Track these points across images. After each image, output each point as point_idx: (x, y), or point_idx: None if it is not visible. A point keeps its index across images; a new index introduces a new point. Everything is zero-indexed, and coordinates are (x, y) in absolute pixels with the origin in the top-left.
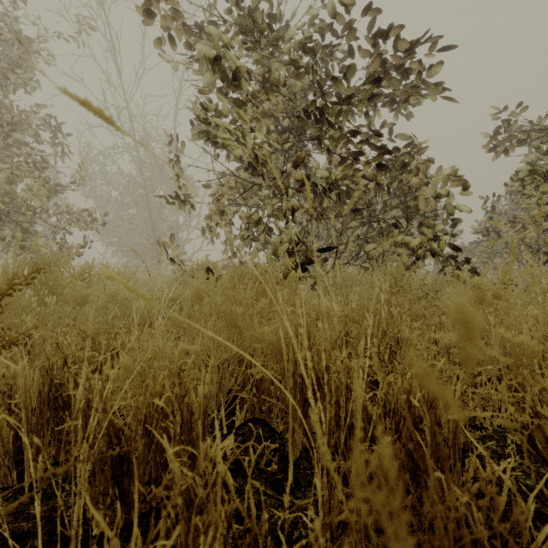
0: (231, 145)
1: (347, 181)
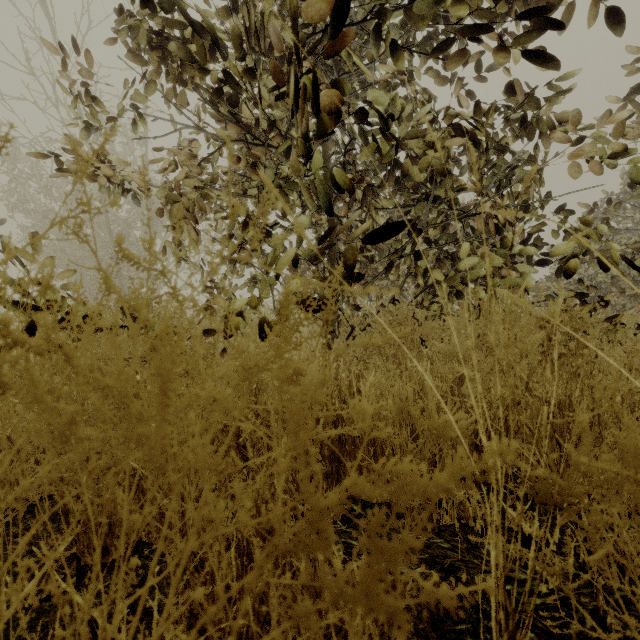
0: (195, 76)
1: (413, 141)
